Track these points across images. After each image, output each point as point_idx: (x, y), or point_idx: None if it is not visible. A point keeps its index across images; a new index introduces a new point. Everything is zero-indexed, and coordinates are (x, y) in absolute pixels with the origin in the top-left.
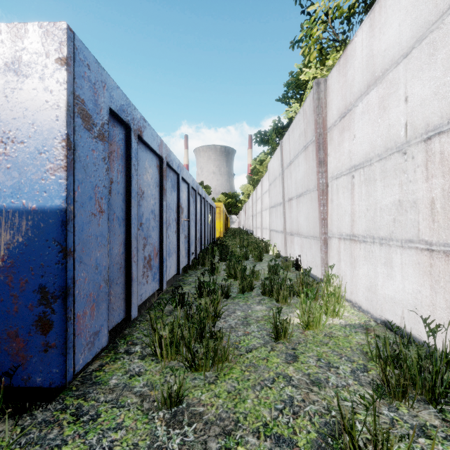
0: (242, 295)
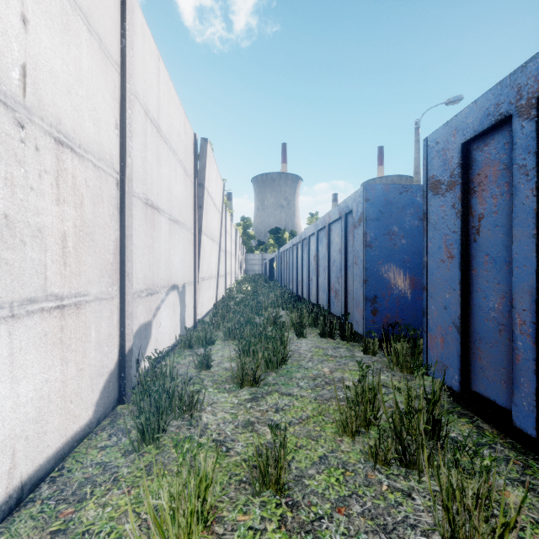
0: None
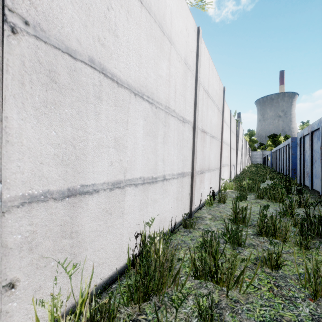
0: None
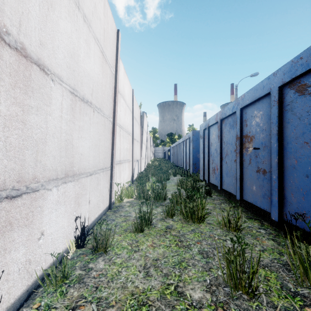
0: None
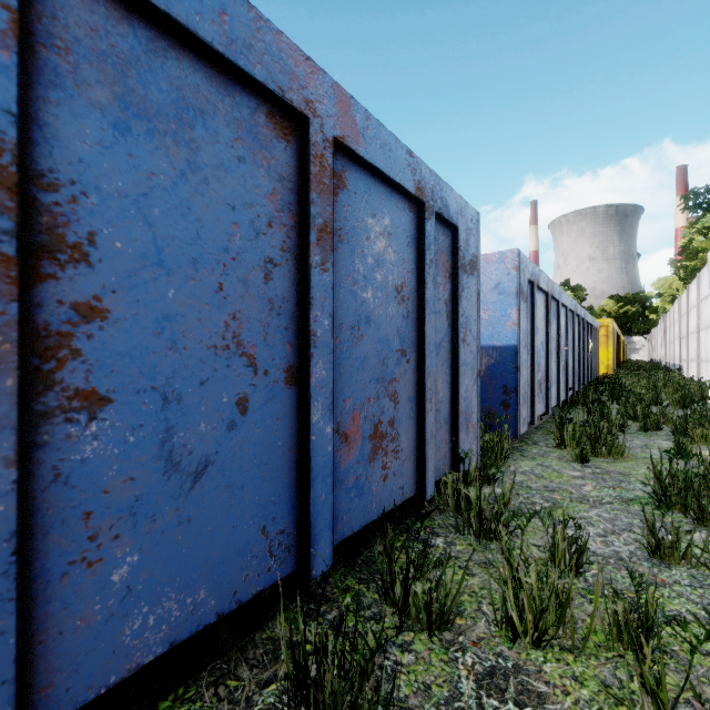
0: (643, 433)
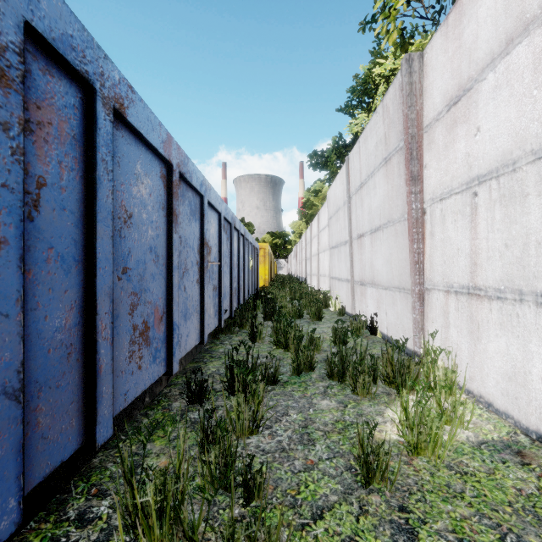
0: (297, 378)
